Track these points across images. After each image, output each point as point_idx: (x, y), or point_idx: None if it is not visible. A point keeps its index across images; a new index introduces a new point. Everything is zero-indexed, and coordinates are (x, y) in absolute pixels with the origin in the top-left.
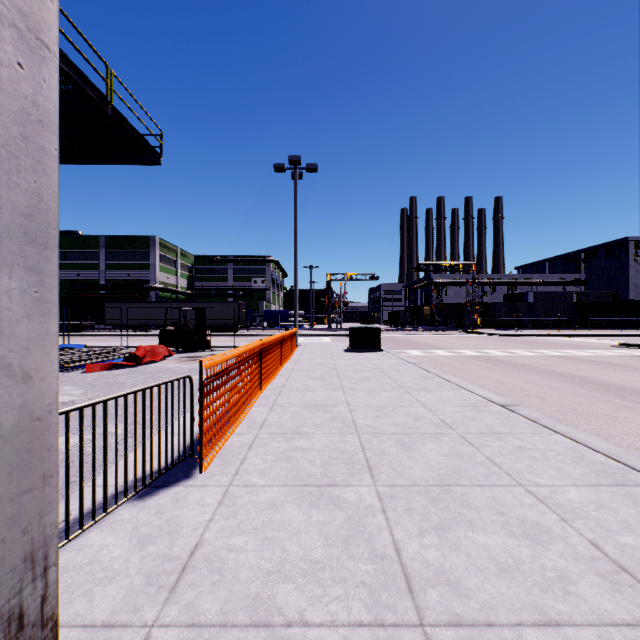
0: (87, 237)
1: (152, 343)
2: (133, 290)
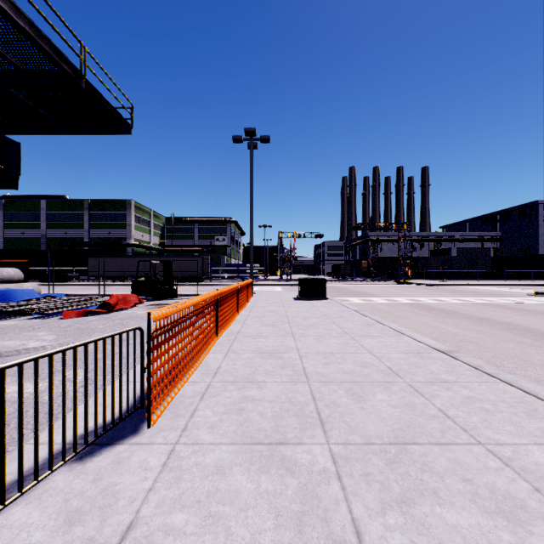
0: (73, 201)
1: (126, 292)
2: (112, 246)
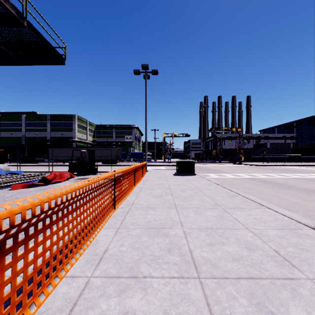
0: (41, 115)
1: (67, 170)
2: (64, 142)
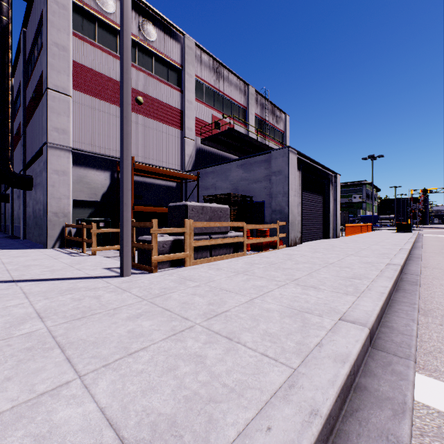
0: None
1: None
2: None
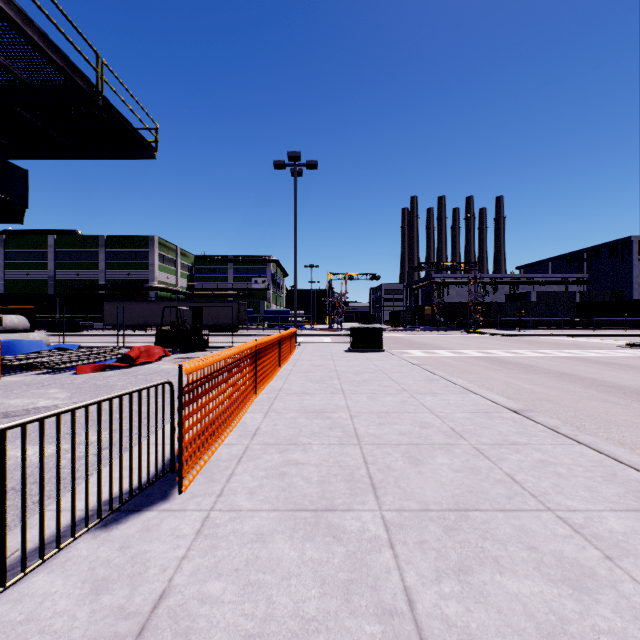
0: (86, 236)
1: (149, 343)
2: (132, 290)
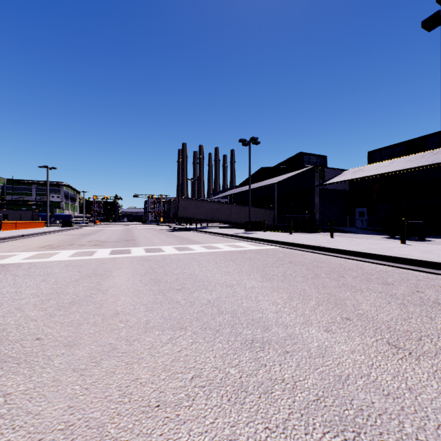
0: None
1: None
2: None
